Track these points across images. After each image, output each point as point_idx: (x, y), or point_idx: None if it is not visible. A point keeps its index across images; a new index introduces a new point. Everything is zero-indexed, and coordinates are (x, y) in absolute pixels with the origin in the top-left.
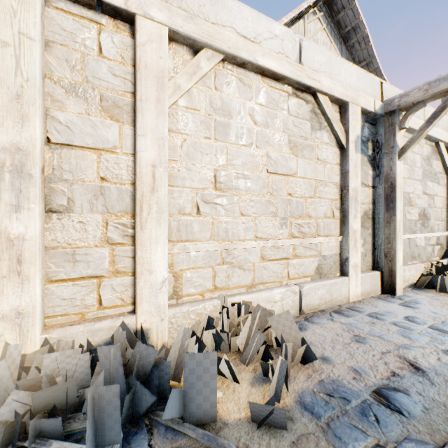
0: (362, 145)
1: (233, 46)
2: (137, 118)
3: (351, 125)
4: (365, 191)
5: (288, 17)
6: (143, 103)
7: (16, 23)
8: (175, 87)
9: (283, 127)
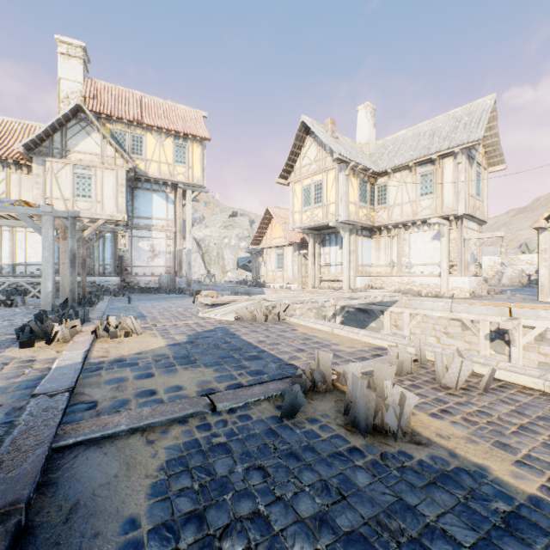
0: (499, 335)
1: (424, 313)
2: (403, 331)
3: (481, 329)
4: (501, 356)
5: (549, 210)
6: (404, 328)
7: (387, 319)
8: (411, 324)
9: (447, 330)
